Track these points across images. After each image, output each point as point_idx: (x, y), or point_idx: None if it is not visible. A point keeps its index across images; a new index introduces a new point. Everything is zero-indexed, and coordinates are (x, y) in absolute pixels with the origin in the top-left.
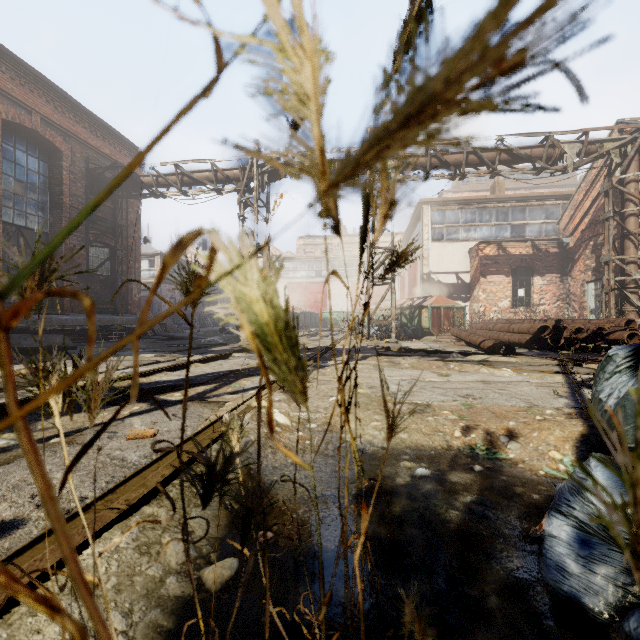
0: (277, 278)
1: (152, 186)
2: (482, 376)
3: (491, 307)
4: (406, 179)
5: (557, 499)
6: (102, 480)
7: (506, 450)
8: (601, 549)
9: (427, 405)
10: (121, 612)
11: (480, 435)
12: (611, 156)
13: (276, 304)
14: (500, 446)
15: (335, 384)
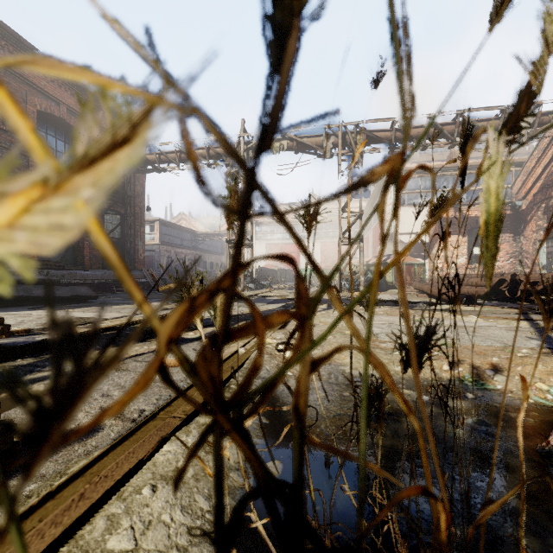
0: (506, 175)
1: (155, 162)
2: (452, 322)
3: (449, 264)
4: (373, 151)
5: None
6: (152, 397)
7: (493, 382)
8: None
9: None
10: (203, 496)
11: (467, 369)
12: None
13: (500, 198)
14: (487, 378)
15: (323, 327)
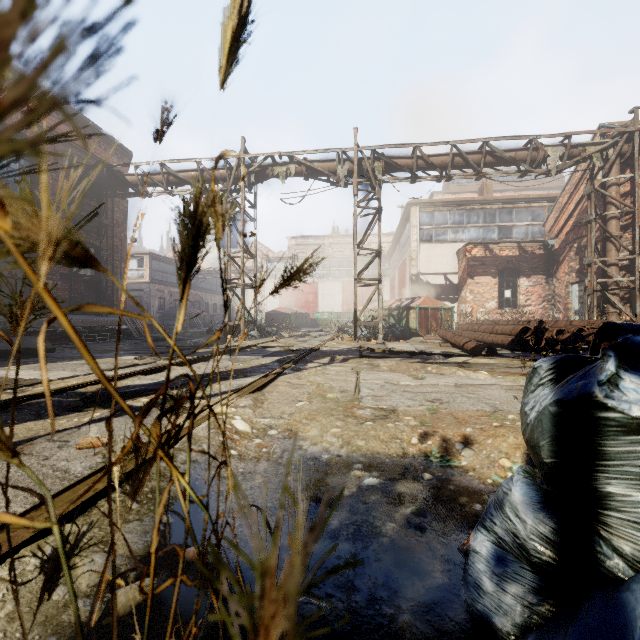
0: None
1: (137, 185)
2: (457, 379)
3: (478, 308)
4: (393, 180)
5: (485, 513)
6: None
7: (460, 457)
8: (514, 567)
9: (392, 410)
10: None
11: (436, 442)
12: (593, 160)
13: None
14: (455, 453)
15: (307, 388)
